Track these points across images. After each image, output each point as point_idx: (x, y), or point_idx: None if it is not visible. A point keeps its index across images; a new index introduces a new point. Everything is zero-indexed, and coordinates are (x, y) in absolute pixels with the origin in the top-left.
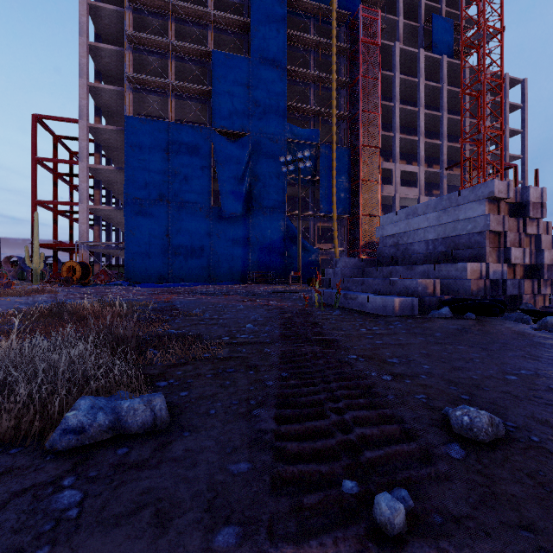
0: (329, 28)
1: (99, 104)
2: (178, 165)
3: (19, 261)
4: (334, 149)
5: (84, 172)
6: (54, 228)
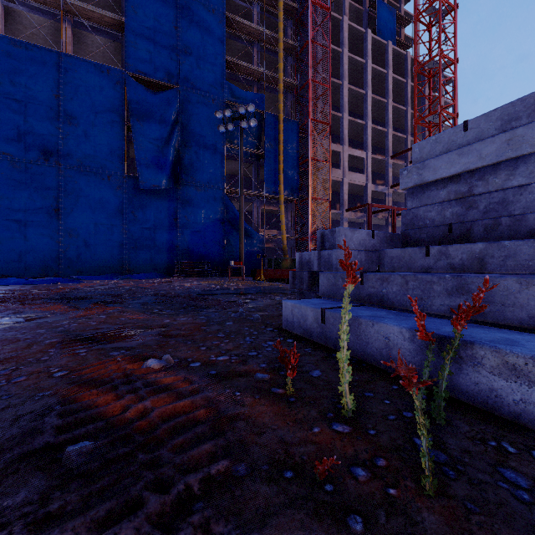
0: None
1: None
2: (74, 114)
3: None
4: (281, 119)
5: None
6: None
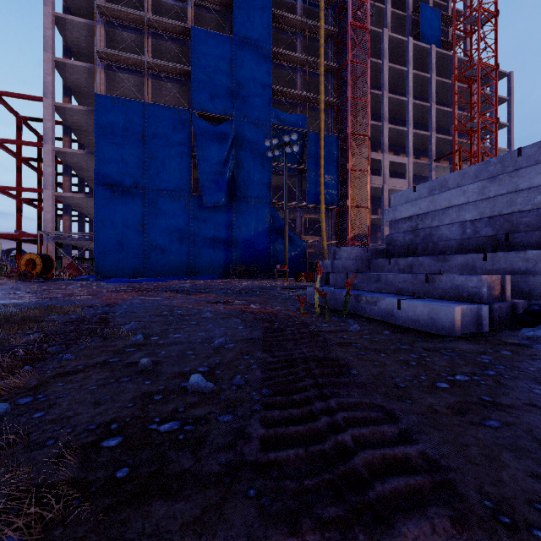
0: (316, 11)
1: (69, 83)
2: (154, 149)
3: None
4: (322, 136)
5: (49, 155)
6: (18, 217)
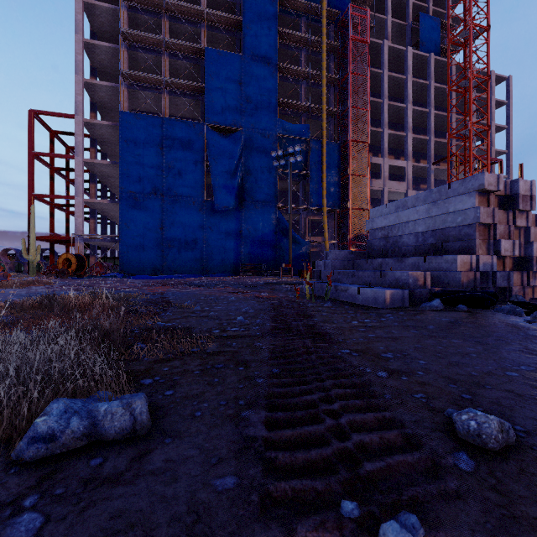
0: (319, 27)
1: (95, 100)
2: (172, 160)
3: (16, 253)
4: (324, 144)
5: (79, 166)
6: (51, 221)
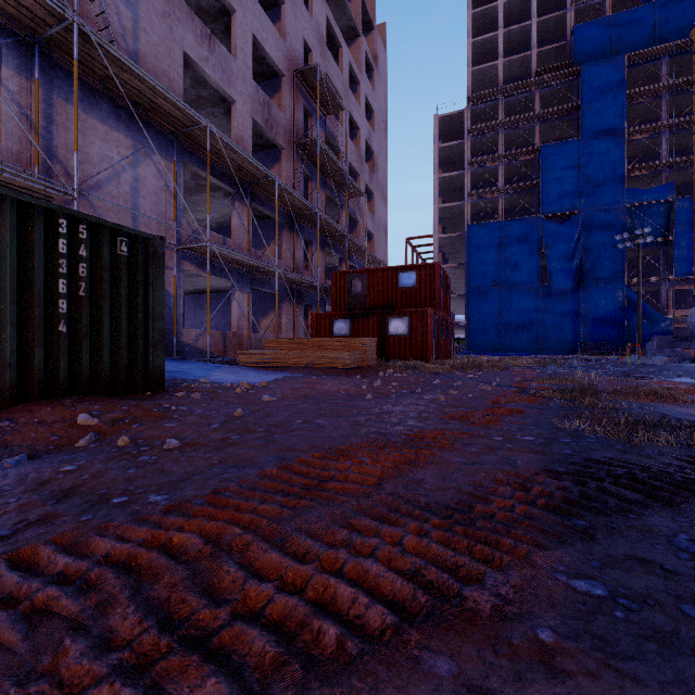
0: (692, 55)
1: (442, 215)
2: (509, 255)
3: None
4: None
5: None
6: None
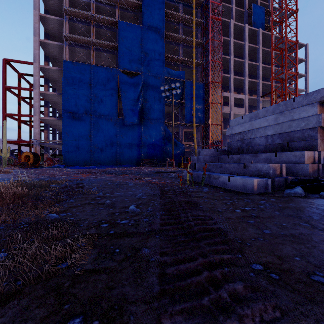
0: (191, 10)
1: (47, 53)
2: (97, 92)
3: None
4: (194, 83)
5: (36, 96)
6: (18, 131)
